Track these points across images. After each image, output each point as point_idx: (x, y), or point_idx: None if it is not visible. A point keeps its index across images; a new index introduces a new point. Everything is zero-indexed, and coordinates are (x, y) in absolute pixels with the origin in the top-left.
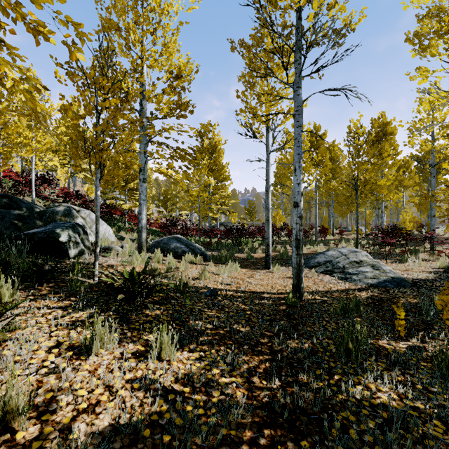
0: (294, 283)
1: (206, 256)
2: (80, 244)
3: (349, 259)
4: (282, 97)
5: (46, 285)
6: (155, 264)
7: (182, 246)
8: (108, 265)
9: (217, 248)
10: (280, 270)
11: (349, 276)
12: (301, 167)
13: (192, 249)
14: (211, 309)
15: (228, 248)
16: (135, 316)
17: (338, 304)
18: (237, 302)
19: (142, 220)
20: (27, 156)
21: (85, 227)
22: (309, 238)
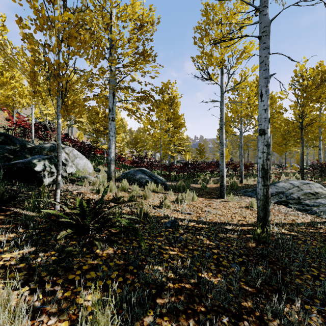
0: (260, 216)
1: (166, 186)
2: (54, 173)
3: (302, 190)
4: (243, 26)
5: (3, 213)
6: (119, 192)
7: (145, 177)
8: (77, 193)
9: (175, 179)
10: (234, 199)
11: (309, 207)
12: (268, 91)
13: (154, 179)
14: (172, 246)
15: (184, 179)
16: (81, 257)
17: (323, 245)
18: (200, 236)
19: (110, 154)
20: (6, 93)
21: (67, 161)
22: (250, 172)
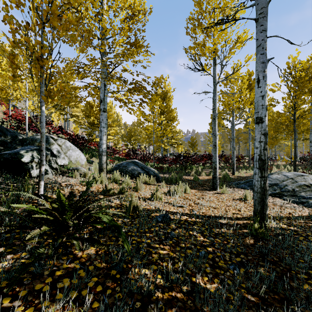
0: (256, 209)
1: (159, 177)
2: None
3: (297, 182)
4: (238, 10)
5: None
6: (109, 184)
7: (138, 169)
8: (66, 184)
9: (168, 171)
10: (227, 191)
11: (305, 200)
12: (265, 77)
13: (147, 171)
14: (163, 244)
15: (176, 171)
16: (57, 259)
17: None
18: (193, 232)
19: (102, 145)
20: None
21: (59, 152)
22: (241, 164)
